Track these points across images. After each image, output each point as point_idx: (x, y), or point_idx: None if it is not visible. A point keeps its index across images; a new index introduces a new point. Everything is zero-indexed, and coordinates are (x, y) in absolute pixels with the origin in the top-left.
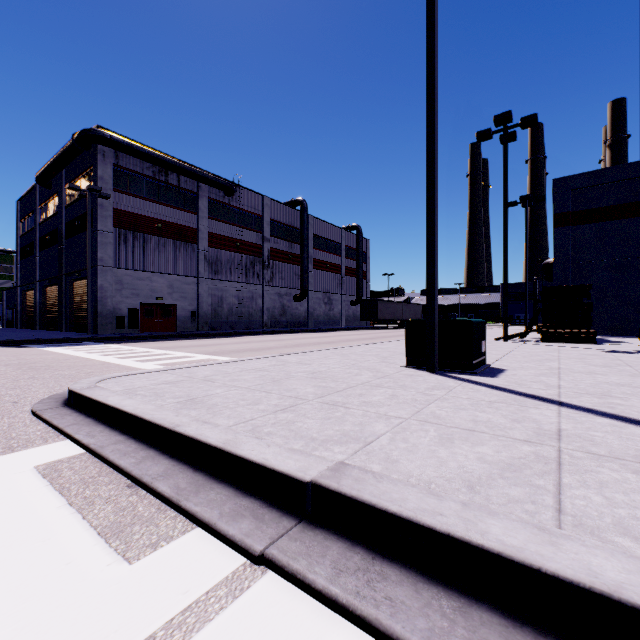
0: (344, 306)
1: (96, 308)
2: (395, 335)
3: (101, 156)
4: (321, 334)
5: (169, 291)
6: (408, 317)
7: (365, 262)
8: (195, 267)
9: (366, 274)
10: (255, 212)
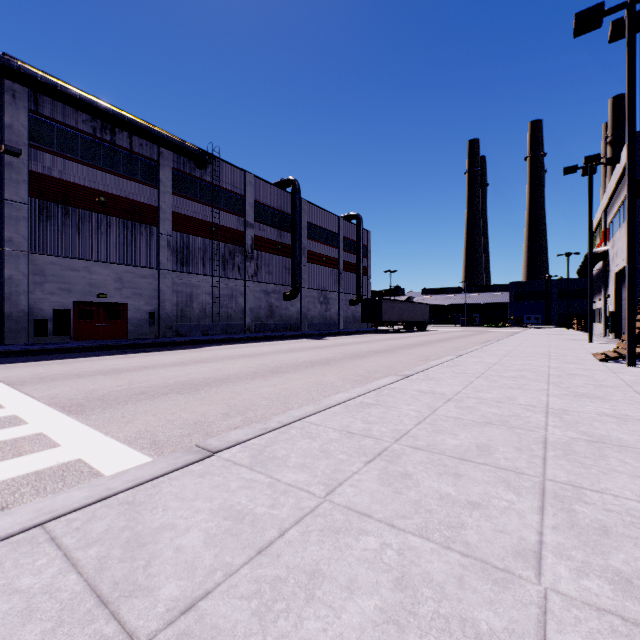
0: (342, 306)
1: (2, 308)
2: (412, 344)
3: (9, 97)
4: (316, 342)
5: (117, 286)
6: (415, 318)
7: (365, 256)
8: (154, 256)
9: (367, 270)
10: (235, 191)
